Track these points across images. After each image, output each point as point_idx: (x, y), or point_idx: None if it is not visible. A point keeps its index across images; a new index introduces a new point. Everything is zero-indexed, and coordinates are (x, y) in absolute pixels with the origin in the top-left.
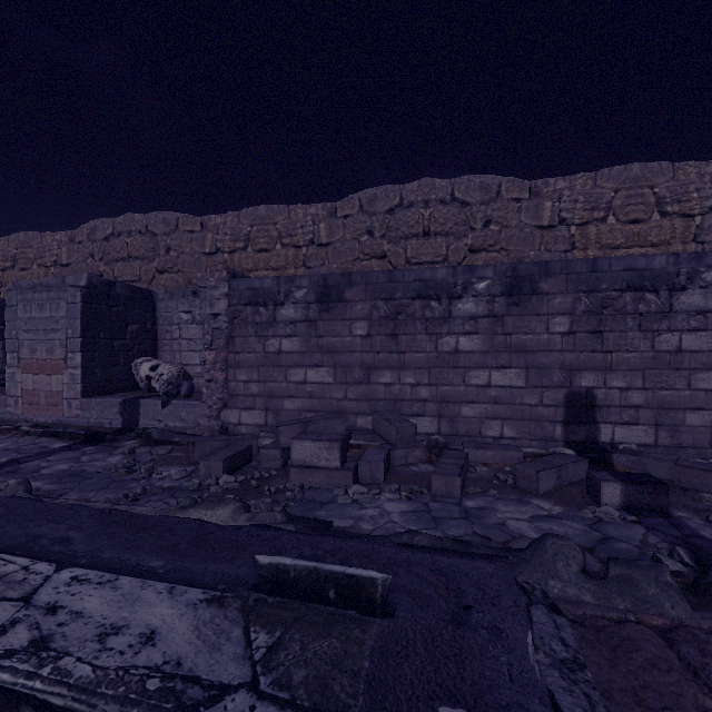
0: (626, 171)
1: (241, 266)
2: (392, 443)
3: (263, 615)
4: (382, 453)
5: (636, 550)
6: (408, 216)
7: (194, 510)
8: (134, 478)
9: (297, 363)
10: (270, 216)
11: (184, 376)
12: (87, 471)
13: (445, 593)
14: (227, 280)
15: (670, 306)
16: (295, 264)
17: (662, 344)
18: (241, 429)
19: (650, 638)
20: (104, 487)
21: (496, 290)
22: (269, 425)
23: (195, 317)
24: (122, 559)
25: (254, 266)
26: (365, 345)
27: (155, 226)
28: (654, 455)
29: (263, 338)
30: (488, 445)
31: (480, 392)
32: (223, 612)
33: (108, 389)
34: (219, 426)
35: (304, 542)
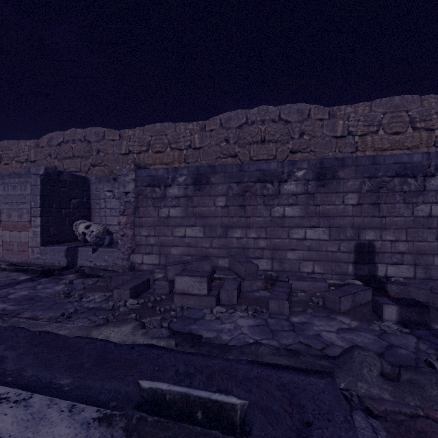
0: (391, 101)
1: (145, 162)
2: (241, 277)
3: (142, 435)
4: (235, 284)
5: (413, 355)
6: (251, 130)
7: (105, 327)
8: (70, 301)
9: (180, 224)
10: (163, 130)
11: (107, 232)
12: (39, 296)
13: (289, 409)
14: (134, 170)
15: (424, 187)
16: (179, 160)
17: (419, 212)
18: (144, 267)
19: (437, 431)
20: (48, 308)
21: (310, 177)
22: (162, 264)
23: (115, 194)
24: (40, 377)
25: (153, 162)
26: (224, 212)
27: (90, 136)
28: (415, 285)
29: (157, 208)
30: (305, 278)
31: (299, 243)
32: (110, 431)
33: (58, 241)
34: (129, 265)
35: (180, 360)
